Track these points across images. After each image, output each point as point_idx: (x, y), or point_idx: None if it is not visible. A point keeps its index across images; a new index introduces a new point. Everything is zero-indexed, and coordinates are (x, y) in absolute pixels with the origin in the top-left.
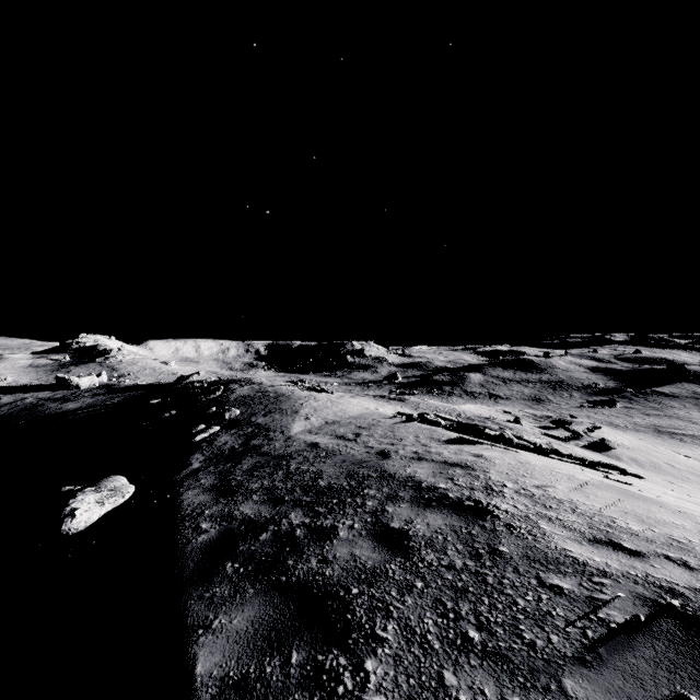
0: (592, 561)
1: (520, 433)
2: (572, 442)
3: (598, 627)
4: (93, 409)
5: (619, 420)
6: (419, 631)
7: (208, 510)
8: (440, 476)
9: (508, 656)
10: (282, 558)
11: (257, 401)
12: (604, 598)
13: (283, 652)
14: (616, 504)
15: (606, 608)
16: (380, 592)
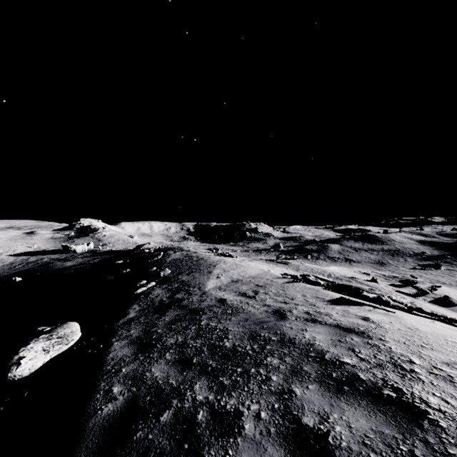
0: None
1: (387, 294)
2: (420, 298)
3: None
4: (81, 266)
5: (444, 279)
6: None
7: (125, 367)
8: (340, 345)
9: None
10: None
11: (184, 263)
12: None
13: None
14: None
15: None
16: None
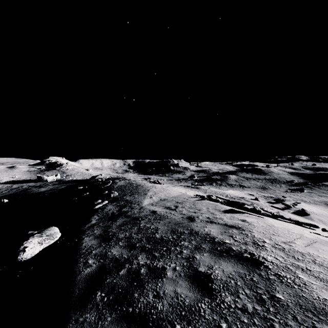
0: None
1: (262, 207)
2: (286, 210)
3: None
4: (52, 191)
5: (306, 198)
6: None
7: (94, 250)
8: (225, 234)
9: None
10: (131, 291)
11: (127, 188)
12: None
13: None
14: None
15: None
16: None
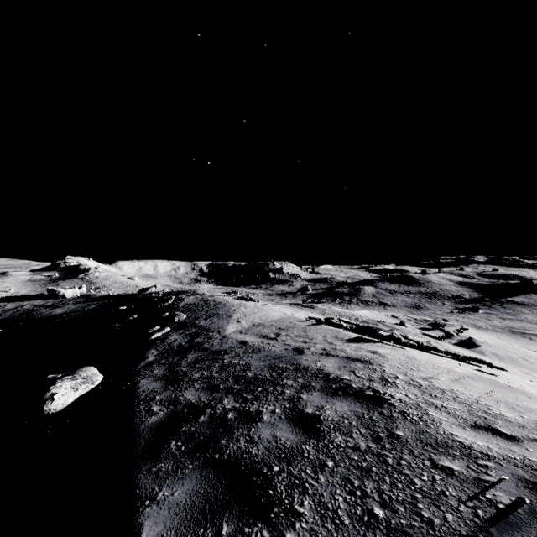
0: (476, 445)
1: (405, 334)
2: (446, 340)
3: (487, 507)
4: (75, 314)
5: (481, 323)
6: (331, 507)
7: (158, 395)
8: (344, 369)
9: (409, 533)
10: (216, 438)
11: (200, 308)
12: (490, 480)
13: (215, 524)
14: (489, 394)
15: (492, 489)
16: (297, 470)
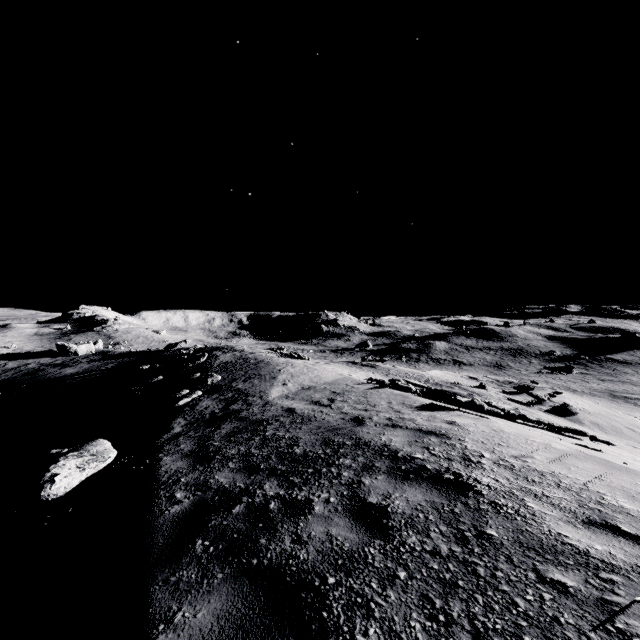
0: (593, 550)
1: (488, 399)
2: (535, 407)
3: None
4: (89, 374)
5: (576, 385)
6: (405, 639)
7: (184, 477)
8: (415, 445)
9: None
10: (254, 536)
11: (238, 368)
12: (618, 601)
13: None
14: (600, 477)
15: (624, 615)
16: (359, 583)
